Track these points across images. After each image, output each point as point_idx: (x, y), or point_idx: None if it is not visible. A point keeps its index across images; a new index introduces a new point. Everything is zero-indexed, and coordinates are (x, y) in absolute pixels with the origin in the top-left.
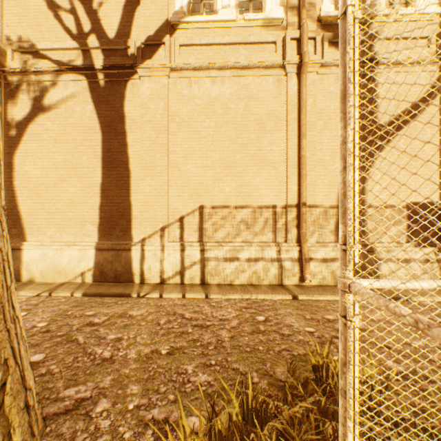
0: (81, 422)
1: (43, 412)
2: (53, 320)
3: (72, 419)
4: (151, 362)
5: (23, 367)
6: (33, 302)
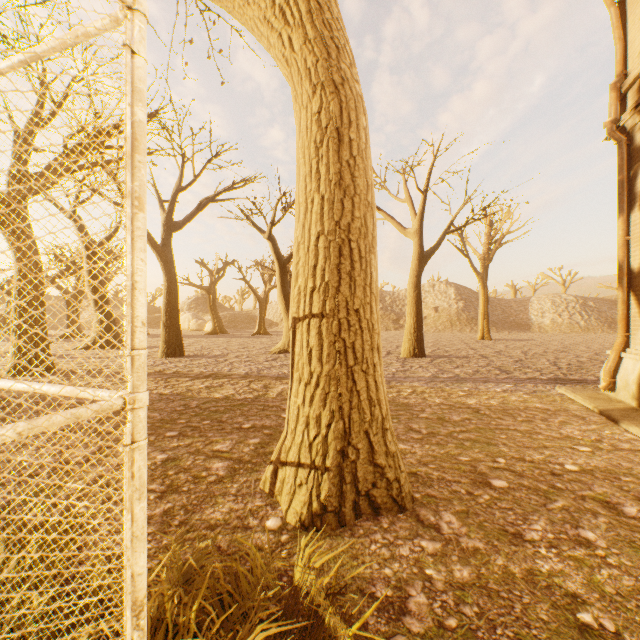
0: (406, 533)
1: (393, 492)
2: (587, 471)
3: (411, 526)
4: (536, 592)
5: (351, 427)
6: (621, 445)
